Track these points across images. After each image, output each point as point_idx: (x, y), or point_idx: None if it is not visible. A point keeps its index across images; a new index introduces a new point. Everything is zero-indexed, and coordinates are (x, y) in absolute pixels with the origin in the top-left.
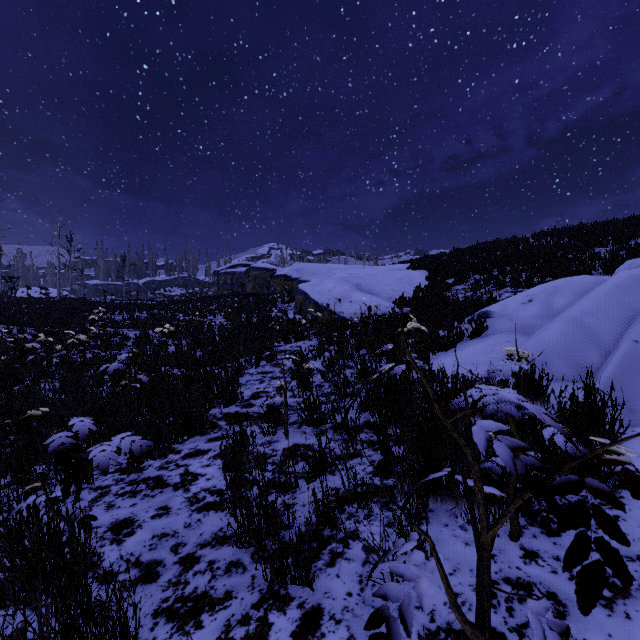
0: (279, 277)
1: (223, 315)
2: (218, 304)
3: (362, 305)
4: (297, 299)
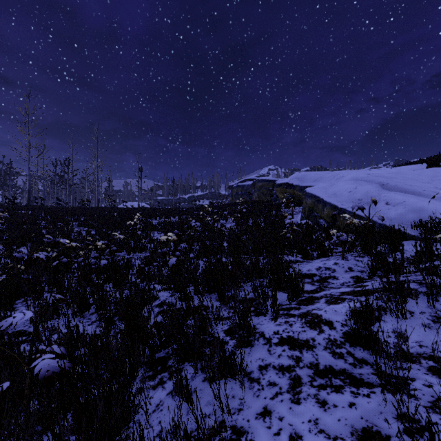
0: (281, 185)
1: (233, 219)
2: (230, 210)
3: (409, 208)
4: (305, 203)
